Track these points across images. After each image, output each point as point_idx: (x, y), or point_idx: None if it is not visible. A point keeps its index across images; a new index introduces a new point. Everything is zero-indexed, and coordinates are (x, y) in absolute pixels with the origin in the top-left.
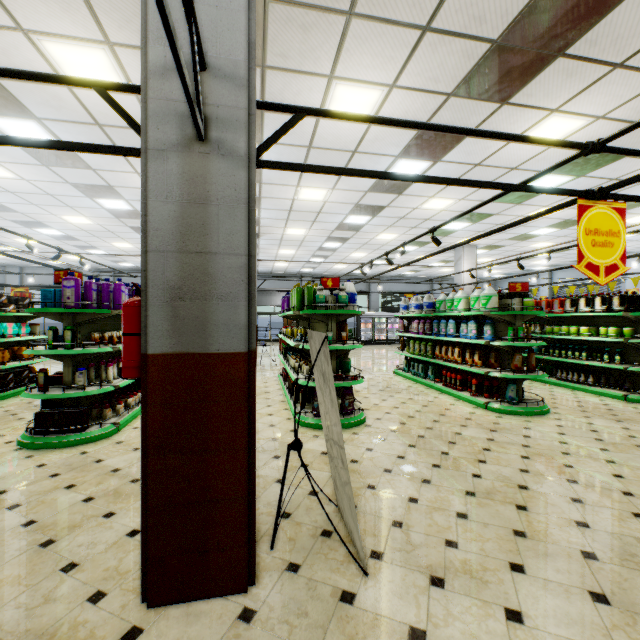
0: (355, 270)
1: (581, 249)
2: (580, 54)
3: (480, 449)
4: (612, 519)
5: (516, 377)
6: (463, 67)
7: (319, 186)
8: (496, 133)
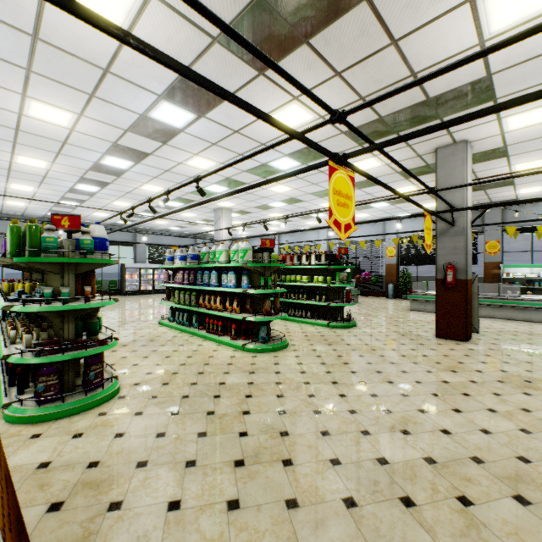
0: (119, 220)
1: (331, 206)
2: (318, 49)
3: (243, 397)
4: (352, 445)
5: (267, 320)
6: (229, 9)
7: (60, 105)
8: (270, 59)
